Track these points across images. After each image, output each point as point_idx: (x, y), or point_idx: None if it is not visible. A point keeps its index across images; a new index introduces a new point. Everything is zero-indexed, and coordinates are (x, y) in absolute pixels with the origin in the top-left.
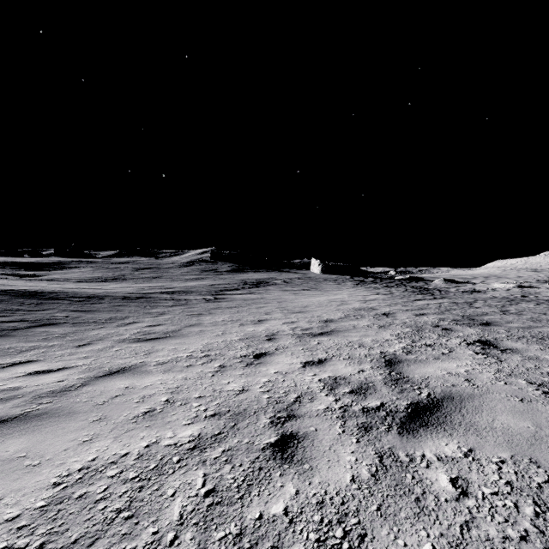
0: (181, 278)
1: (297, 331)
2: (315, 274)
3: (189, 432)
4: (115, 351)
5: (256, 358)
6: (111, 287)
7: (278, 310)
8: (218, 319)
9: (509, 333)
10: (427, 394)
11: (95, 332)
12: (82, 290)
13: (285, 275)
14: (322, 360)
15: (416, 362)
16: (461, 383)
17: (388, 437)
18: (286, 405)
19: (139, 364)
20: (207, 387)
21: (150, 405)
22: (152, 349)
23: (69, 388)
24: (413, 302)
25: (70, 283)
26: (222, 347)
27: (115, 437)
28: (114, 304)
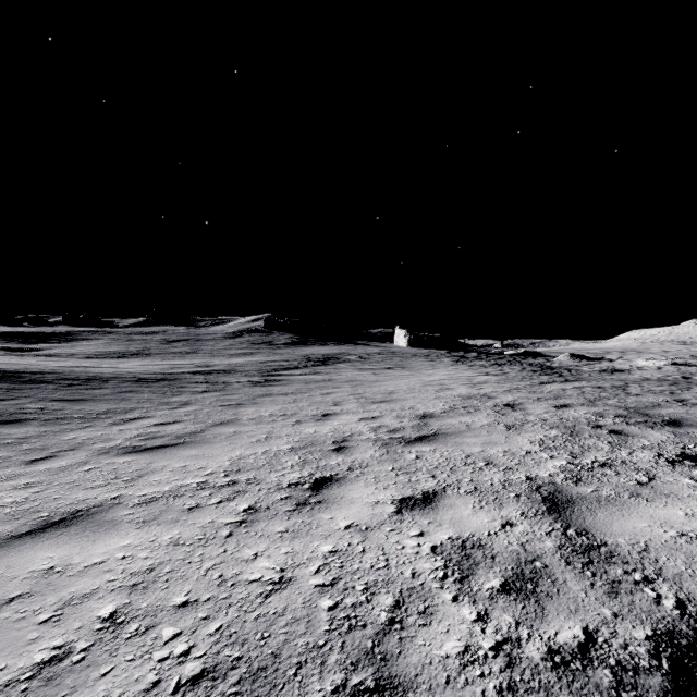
0: (224, 353)
1: (381, 434)
2: (400, 347)
3: None
4: (84, 471)
5: (315, 489)
6: (128, 365)
7: (352, 399)
8: (264, 413)
9: None
10: (675, 600)
11: (73, 435)
12: (85, 369)
13: (361, 349)
14: (429, 496)
15: (602, 503)
16: None
17: None
18: (372, 636)
19: (107, 504)
20: (209, 569)
21: (67, 634)
22: (146, 468)
23: None
24: (541, 386)
25: (75, 360)
26: (261, 465)
27: None
28: (120, 389)
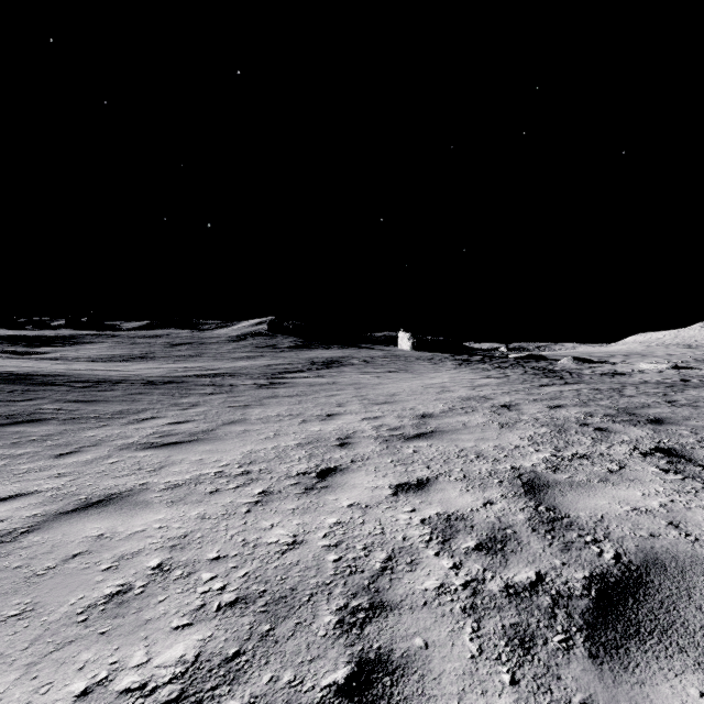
0: (228, 356)
1: (382, 432)
2: (404, 351)
3: (177, 651)
4: (110, 464)
5: (321, 477)
6: (134, 369)
7: (355, 400)
8: (271, 413)
9: (697, 436)
10: (614, 554)
11: (92, 433)
12: (93, 372)
13: (365, 353)
14: (422, 482)
15: (573, 487)
16: (665, 530)
17: (572, 669)
18: (368, 578)
19: (137, 489)
20: (234, 535)
21: (126, 577)
22: (166, 461)
23: (5, 536)
24: (540, 388)
25: (81, 363)
26: (271, 458)
27: (28, 666)
28: (131, 391)
